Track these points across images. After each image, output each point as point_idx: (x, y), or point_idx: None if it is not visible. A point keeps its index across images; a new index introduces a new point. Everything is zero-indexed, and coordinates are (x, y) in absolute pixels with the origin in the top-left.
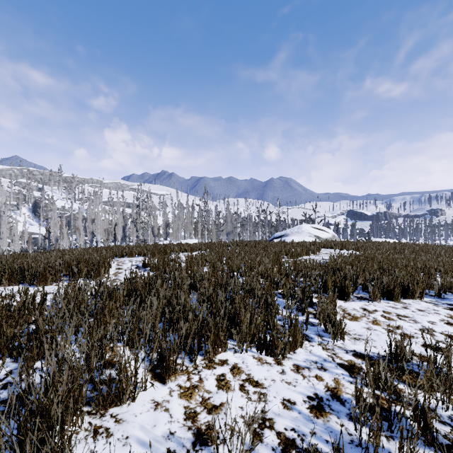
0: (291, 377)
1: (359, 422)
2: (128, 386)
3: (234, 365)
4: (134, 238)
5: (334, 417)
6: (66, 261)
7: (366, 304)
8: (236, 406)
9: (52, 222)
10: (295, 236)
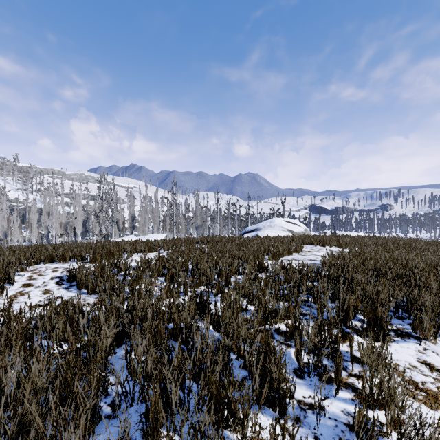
0: None
1: None
2: None
3: None
4: (96, 232)
5: None
6: None
7: (419, 348)
8: None
9: None
10: (268, 230)
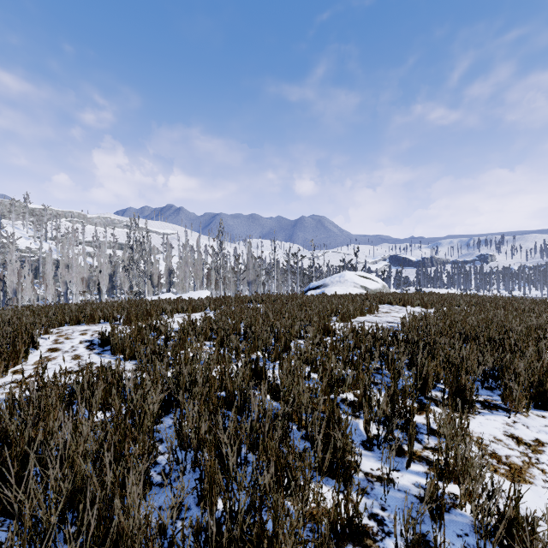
0: None
1: None
2: None
3: None
4: (125, 289)
5: None
6: None
7: (507, 421)
8: None
9: (8, 268)
10: (336, 286)
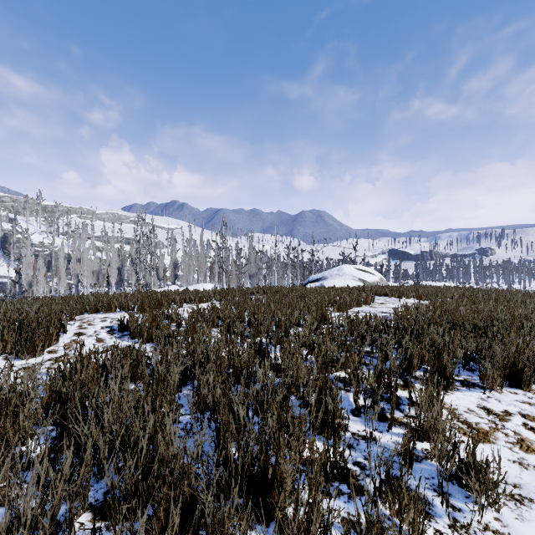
0: None
1: None
2: None
3: None
4: (133, 282)
5: None
6: None
7: (482, 396)
8: None
9: (24, 262)
10: (335, 279)
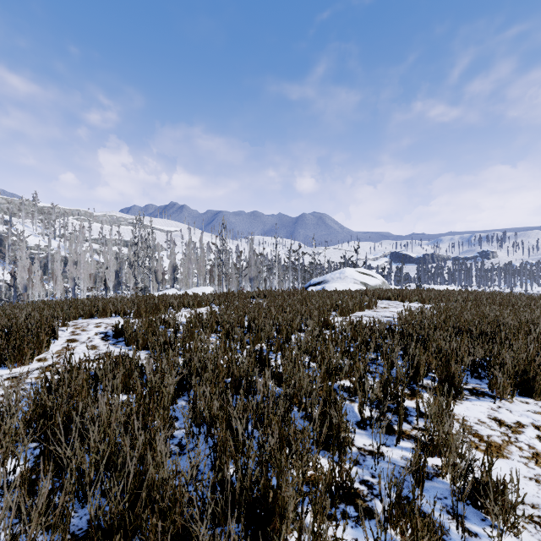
0: None
1: None
2: None
3: None
4: (131, 285)
5: None
6: None
7: (492, 406)
8: None
9: (19, 265)
10: (337, 282)
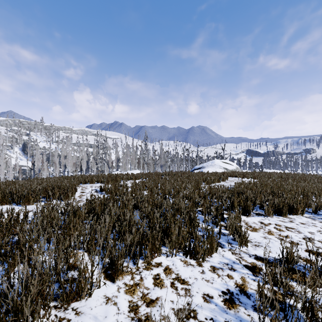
0: (209, 276)
1: (261, 312)
2: (86, 286)
3: (166, 267)
4: (94, 169)
5: (242, 308)
6: (44, 187)
7: (262, 218)
8: (168, 300)
9: (36, 158)
10: (209, 168)
